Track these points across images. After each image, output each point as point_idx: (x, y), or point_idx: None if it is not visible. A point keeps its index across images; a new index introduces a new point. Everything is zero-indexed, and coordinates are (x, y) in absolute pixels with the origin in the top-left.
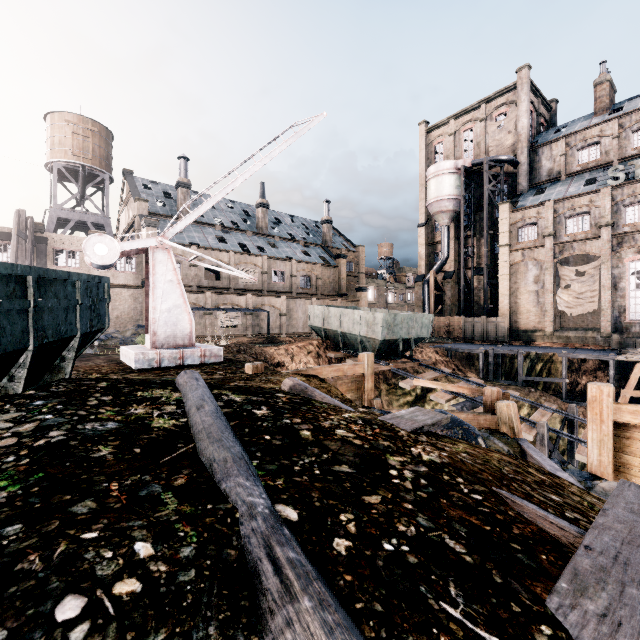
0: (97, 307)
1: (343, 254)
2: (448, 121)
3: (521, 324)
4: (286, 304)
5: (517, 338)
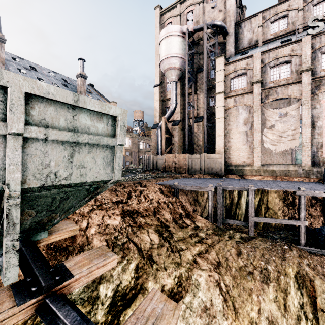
0: None
1: None
2: (176, 5)
3: (233, 160)
4: None
5: (230, 172)
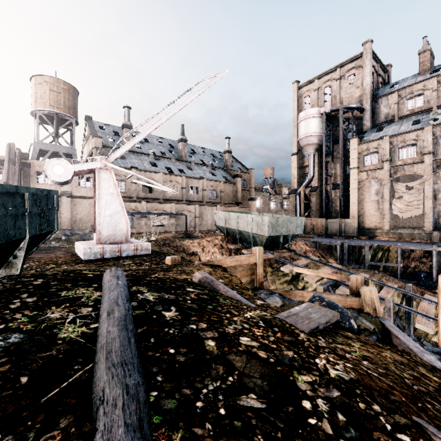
0: (46, 214)
1: (239, 174)
2: (313, 80)
3: (366, 224)
4: (199, 210)
5: (363, 234)
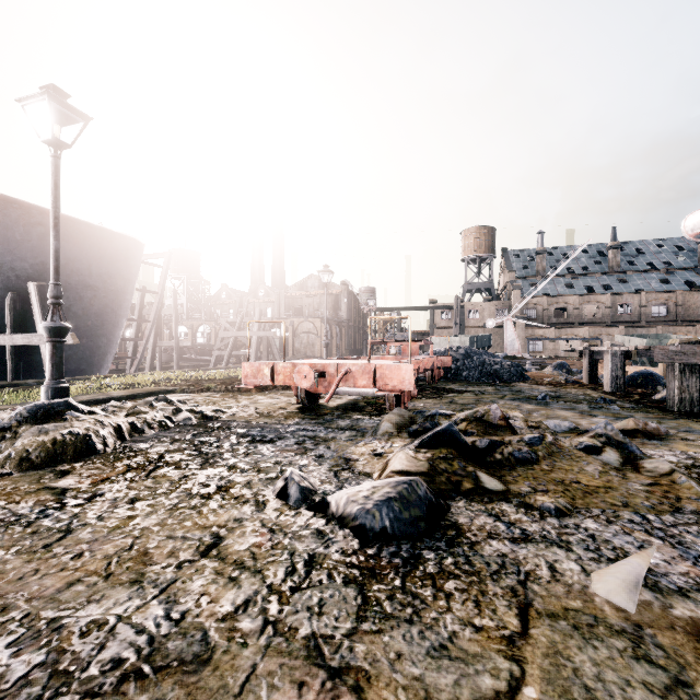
0: (490, 341)
1: None
2: None
3: None
4: (625, 333)
5: None
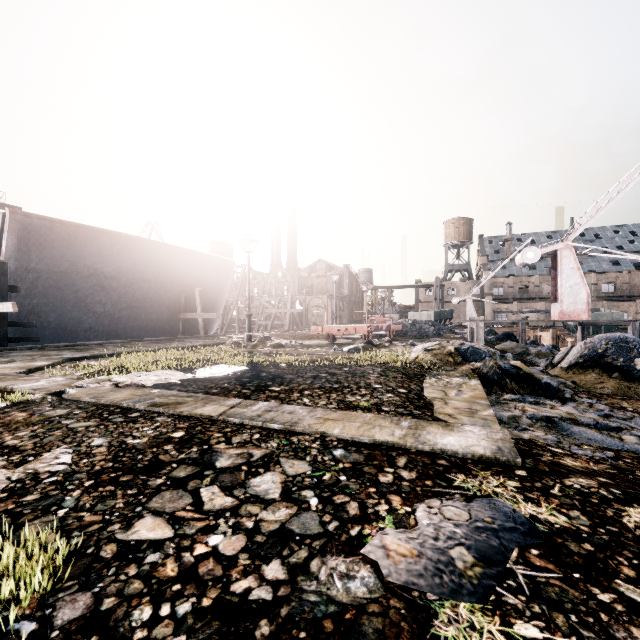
0: (451, 314)
1: None
2: None
3: None
4: None
5: None
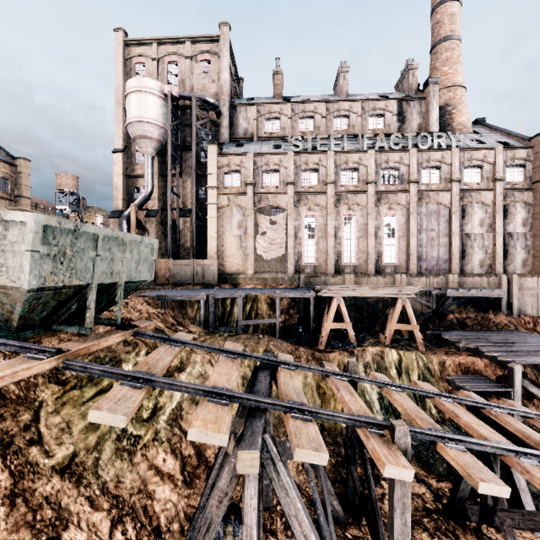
0: None
1: None
2: (151, 42)
3: (227, 267)
4: None
5: (224, 281)
